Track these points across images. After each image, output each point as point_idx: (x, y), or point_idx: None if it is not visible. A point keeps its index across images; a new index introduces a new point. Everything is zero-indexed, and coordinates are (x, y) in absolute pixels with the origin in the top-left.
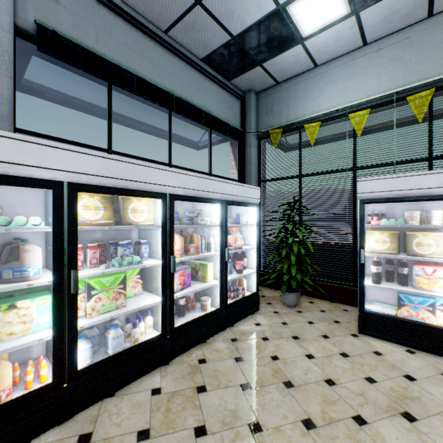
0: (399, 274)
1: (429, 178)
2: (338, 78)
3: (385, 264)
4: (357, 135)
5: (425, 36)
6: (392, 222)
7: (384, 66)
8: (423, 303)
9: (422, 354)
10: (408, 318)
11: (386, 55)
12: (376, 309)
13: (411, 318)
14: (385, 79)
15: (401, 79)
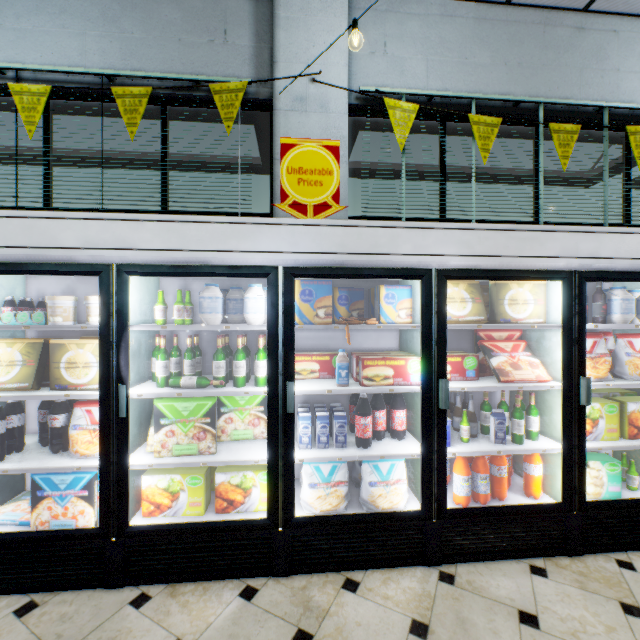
0: (50, 429)
1: (70, 228)
2: (6, 4)
3: (38, 410)
4: (109, 163)
5: (153, 1)
6: (24, 319)
7: (93, 21)
8: (76, 485)
9: (51, 604)
10: (37, 530)
11: (97, 2)
12: (4, 518)
13: (56, 522)
14: (95, 48)
15: (119, 60)
